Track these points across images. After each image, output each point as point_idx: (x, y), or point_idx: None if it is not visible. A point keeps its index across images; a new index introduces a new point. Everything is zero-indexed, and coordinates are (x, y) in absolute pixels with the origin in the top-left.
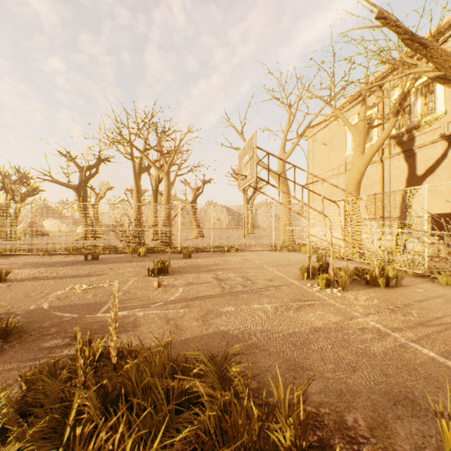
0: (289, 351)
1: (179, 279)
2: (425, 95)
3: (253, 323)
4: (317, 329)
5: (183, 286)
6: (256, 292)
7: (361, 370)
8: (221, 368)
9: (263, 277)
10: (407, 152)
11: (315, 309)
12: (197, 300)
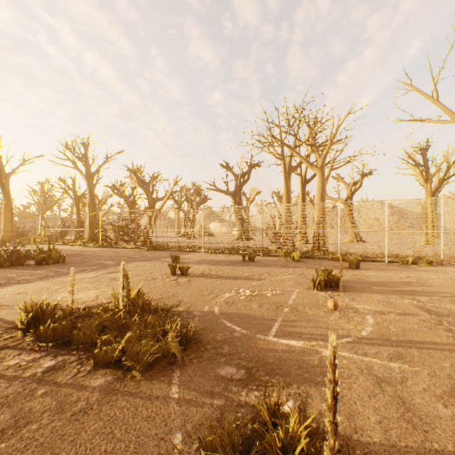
0: None
1: (357, 300)
2: None
3: None
4: None
5: (370, 313)
6: None
7: None
8: None
9: None
10: None
11: None
12: (412, 348)
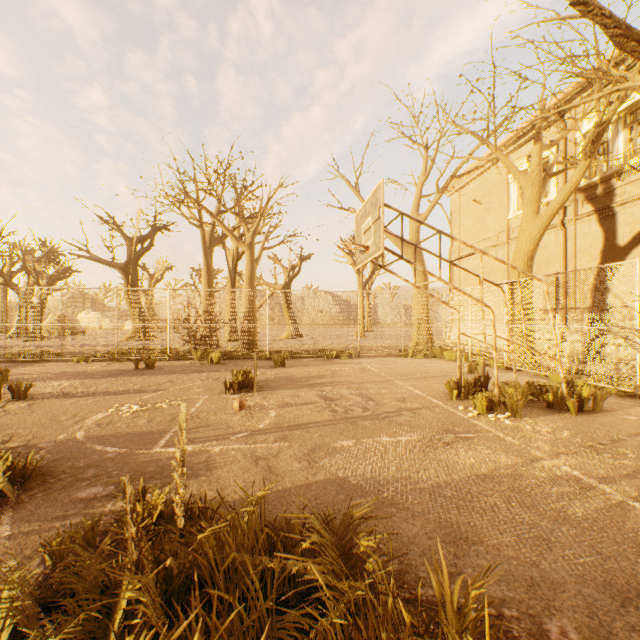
0: (442, 511)
1: (269, 397)
2: (630, 126)
3: (383, 465)
4: (482, 477)
5: (276, 408)
6: (383, 419)
7: (560, 545)
8: (343, 539)
9: (391, 395)
10: (603, 212)
11: (474, 445)
12: (298, 429)
